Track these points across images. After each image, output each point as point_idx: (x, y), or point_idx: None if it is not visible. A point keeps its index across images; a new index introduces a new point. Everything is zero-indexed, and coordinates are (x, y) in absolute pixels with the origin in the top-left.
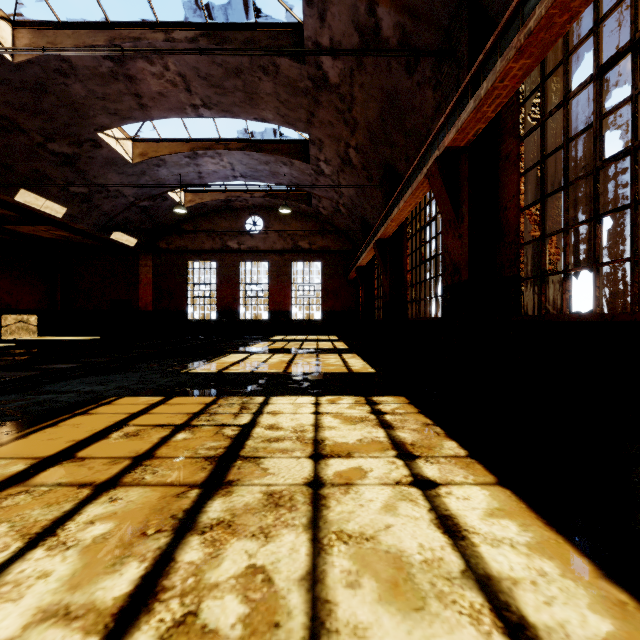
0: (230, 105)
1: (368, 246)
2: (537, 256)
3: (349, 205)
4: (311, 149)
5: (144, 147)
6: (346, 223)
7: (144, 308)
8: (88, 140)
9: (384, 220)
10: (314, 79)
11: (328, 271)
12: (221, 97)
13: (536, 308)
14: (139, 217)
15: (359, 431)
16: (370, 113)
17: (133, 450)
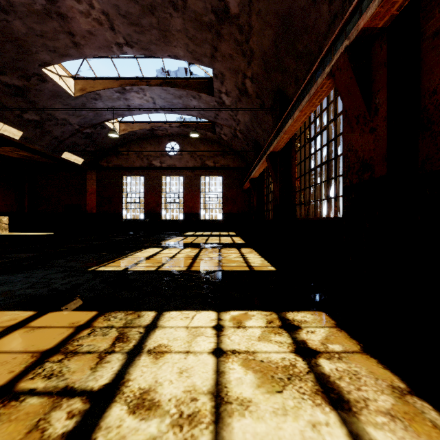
0: (148, 43)
1: (260, 160)
2: None
3: (244, 131)
4: (215, 83)
5: (83, 84)
6: (241, 146)
7: (90, 211)
8: (34, 74)
9: (276, 135)
10: (217, 11)
11: (228, 183)
12: (140, 35)
13: None
14: (84, 141)
15: (294, 420)
16: (265, 41)
17: None
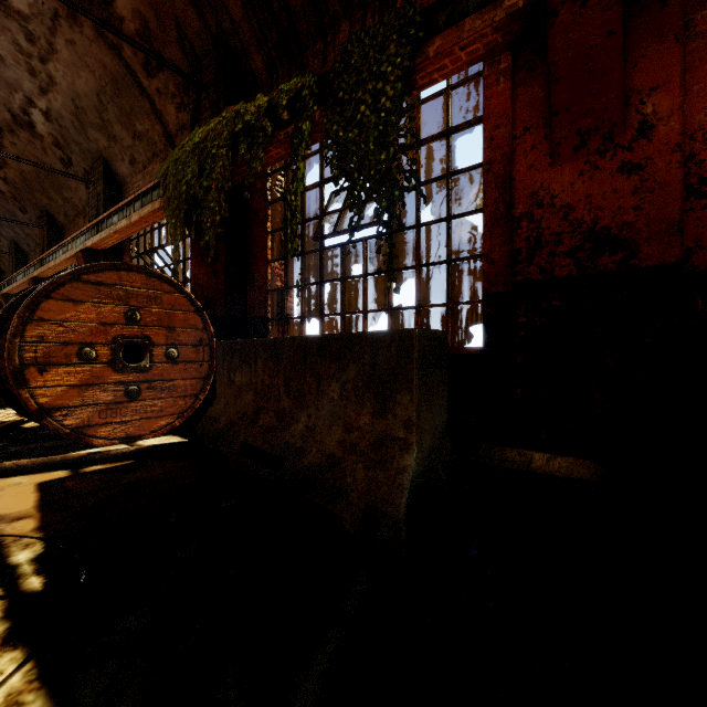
0: None
1: None
2: None
3: None
4: None
5: None
6: None
7: None
8: None
9: None
10: None
11: None
12: None
13: None
14: None
15: None
16: None
17: None
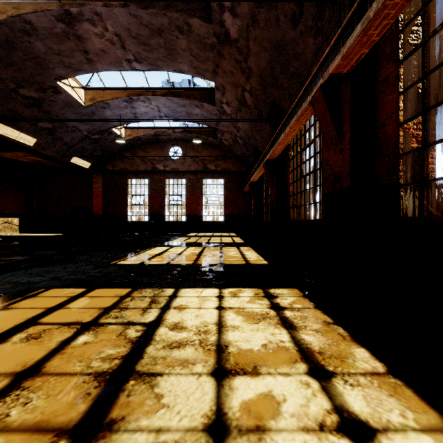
0: (155, 59)
1: (259, 166)
2: (414, 165)
3: (244, 137)
4: (216, 94)
5: (93, 94)
6: (242, 151)
7: (96, 213)
8: (50, 87)
9: (272, 145)
10: (218, 36)
11: (229, 186)
12: (148, 53)
13: (413, 211)
14: (91, 147)
15: (262, 332)
16: (261, 62)
17: (22, 361)
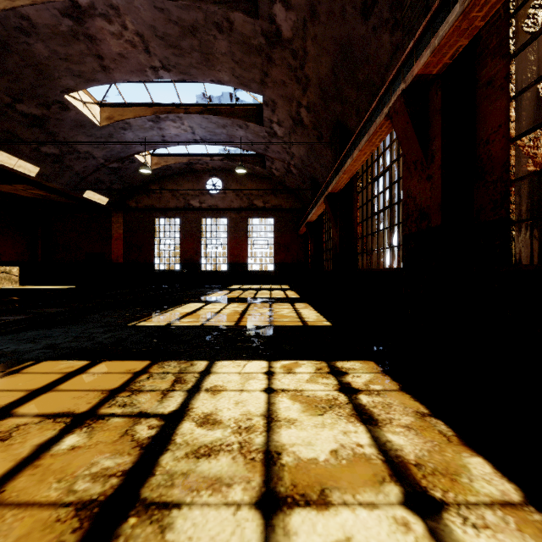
0: (188, 67)
1: (318, 201)
2: (530, 195)
3: (300, 165)
4: (265, 111)
5: (110, 111)
6: (297, 183)
7: (115, 260)
8: (55, 102)
9: (335, 174)
10: (267, 35)
11: (280, 227)
12: (179, 58)
13: (529, 256)
14: (109, 178)
15: (330, 430)
16: (322, 68)
17: None
